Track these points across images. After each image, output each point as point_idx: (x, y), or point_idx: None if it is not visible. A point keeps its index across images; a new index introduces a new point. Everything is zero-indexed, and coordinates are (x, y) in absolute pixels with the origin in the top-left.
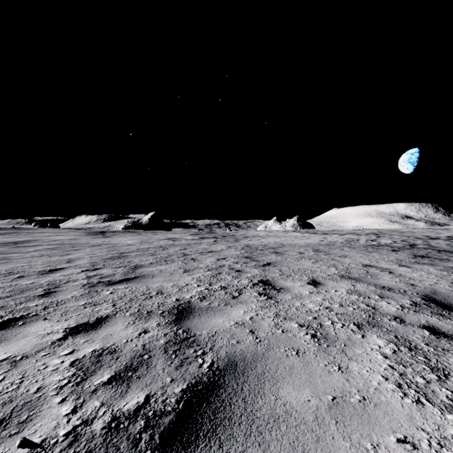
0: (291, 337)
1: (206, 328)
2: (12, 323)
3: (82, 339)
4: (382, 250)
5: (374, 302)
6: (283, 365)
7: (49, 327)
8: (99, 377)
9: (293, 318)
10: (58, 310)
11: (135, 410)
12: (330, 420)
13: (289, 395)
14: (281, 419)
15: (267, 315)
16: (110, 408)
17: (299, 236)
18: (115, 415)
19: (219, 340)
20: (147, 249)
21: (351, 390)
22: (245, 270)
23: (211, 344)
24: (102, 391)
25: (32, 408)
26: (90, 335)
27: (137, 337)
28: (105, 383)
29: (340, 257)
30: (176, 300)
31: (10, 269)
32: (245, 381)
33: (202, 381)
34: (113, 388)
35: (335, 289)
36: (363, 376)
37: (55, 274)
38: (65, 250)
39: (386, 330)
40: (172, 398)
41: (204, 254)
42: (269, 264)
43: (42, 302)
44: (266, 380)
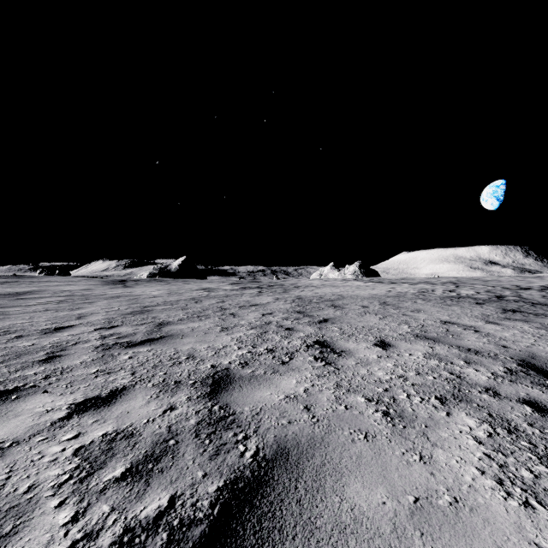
0: (358, 415)
1: (249, 404)
2: (3, 397)
3: (91, 418)
4: (464, 303)
5: (458, 369)
6: (348, 454)
7: (50, 402)
8: (110, 471)
9: (358, 390)
10: (62, 380)
11: (155, 518)
12: (414, 532)
13: (358, 495)
14: (348, 530)
15: (326, 386)
16: (122, 514)
17: (362, 285)
18: (129, 525)
19: (265, 419)
20: (176, 302)
21: (438, 488)
22: (297, 327)
23: (255, 425)
24: (114, 490)
25: (19, 514)
26: (101, 413)
27: (161, 415)
28: (118, 480)
29: (412, 311)
30: (211, 367)
31: (6, 327)
32: (300, 475)
33: (243, 475)
34: (128, 486)
35: (409, 353)
36: (452, 468)
37: (62, 333)
38: (76, 304)
39: (476, 406)
40: (204, 500)
41: (246, 308)
42: (326, 320)
43: (43, 369)
44: (327, 474)
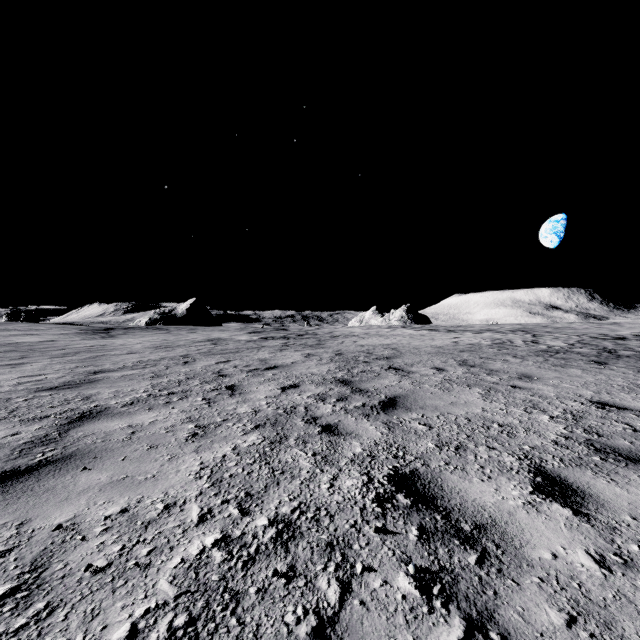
0: None
1: None
2: None
3: None
4: (578, 363)
5: None
6: None
7: None
8: None
9: None
10: None
11: None
12: None
13: None
14: None
15: None
16: None
17: (415, 334)
18: None
19: None
20: (156, 362)
21: None
22: (345, 424)
23: None
24: None
25: None
26: None
27: None
28: None
29: (521, 379)
30: None
31: None
32: None
33: None
34: None
35: None
36: None
37: None
38: None
39: None
40: None
41: (258, 374)
42: (393, 402)
43: None
44: None
